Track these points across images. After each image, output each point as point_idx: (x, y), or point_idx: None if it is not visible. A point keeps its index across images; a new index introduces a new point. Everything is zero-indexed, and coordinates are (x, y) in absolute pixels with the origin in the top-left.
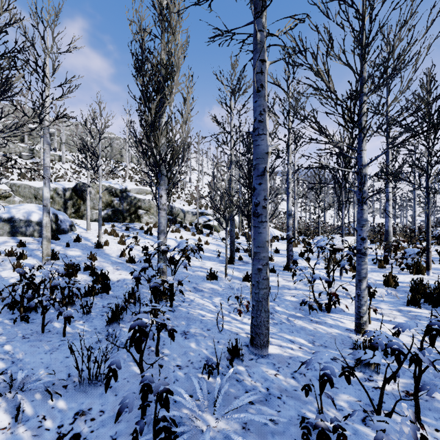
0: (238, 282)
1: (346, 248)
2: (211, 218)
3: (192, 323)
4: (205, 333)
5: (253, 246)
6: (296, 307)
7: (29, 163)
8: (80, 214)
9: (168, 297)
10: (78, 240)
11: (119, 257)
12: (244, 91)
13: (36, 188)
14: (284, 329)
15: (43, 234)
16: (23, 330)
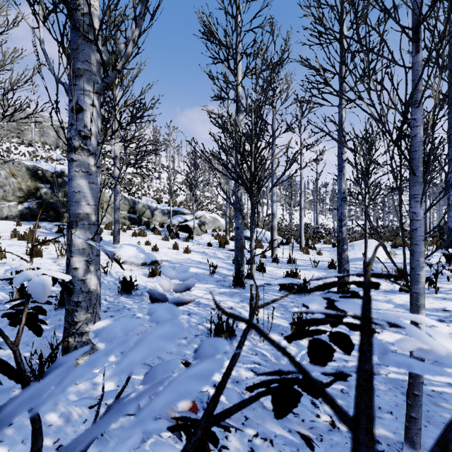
0: (282, 341)
1: (383, 254)
2: (188, 218)
3: None
4: None
5: None
6: None
7: None
8: None
9: None
10: None
11: (8, 284)
12: None
13: None
14: None
15: None
16: None
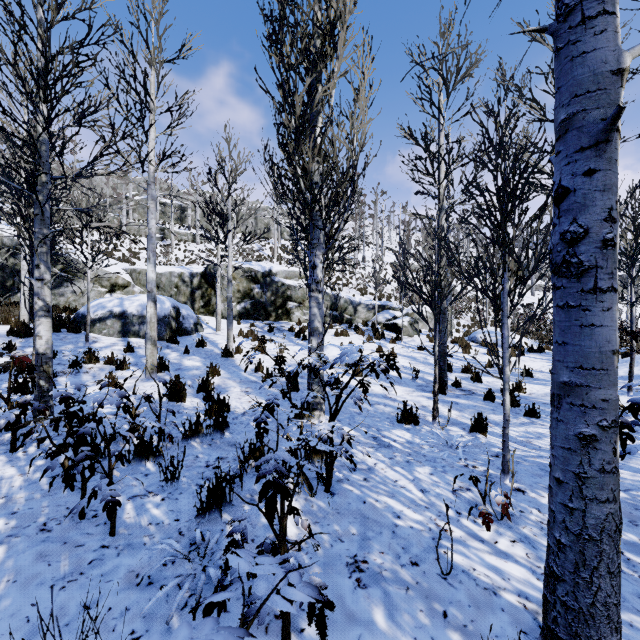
0: (460, 432)
1: None
2: (398, 314)
3: (374, 534)
4: (406, 572)
5: (558, 365)
6: (634, 520)
7: (159, 247)
8: (211, 308)
9: (321, 463)
10: (202, 344)
11: (253, 372)
12: (465, 73)
13: (158, 274)
14: (632, 598)
15: (147, 334)
16: (54, 506)
